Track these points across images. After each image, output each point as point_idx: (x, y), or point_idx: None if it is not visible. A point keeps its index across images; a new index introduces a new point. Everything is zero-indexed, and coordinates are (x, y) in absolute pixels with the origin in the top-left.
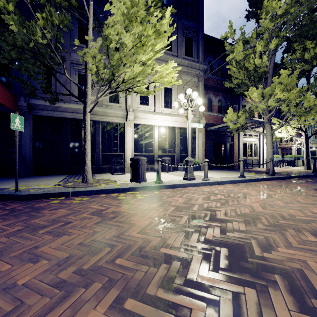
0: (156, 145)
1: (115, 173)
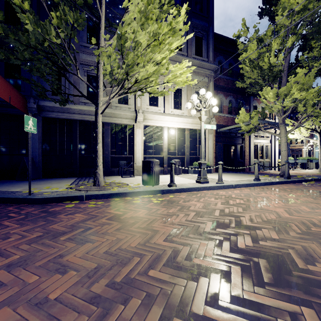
0: (165, 147)
1: (124, 176)
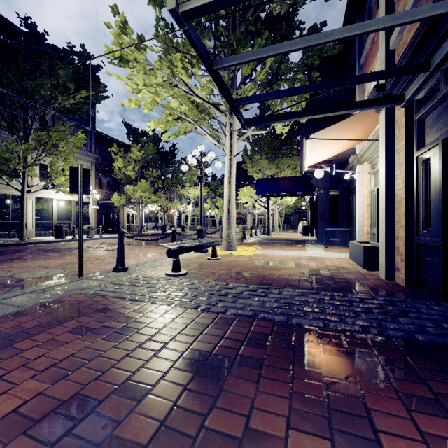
0: (55, 215)
1: (15, 238)
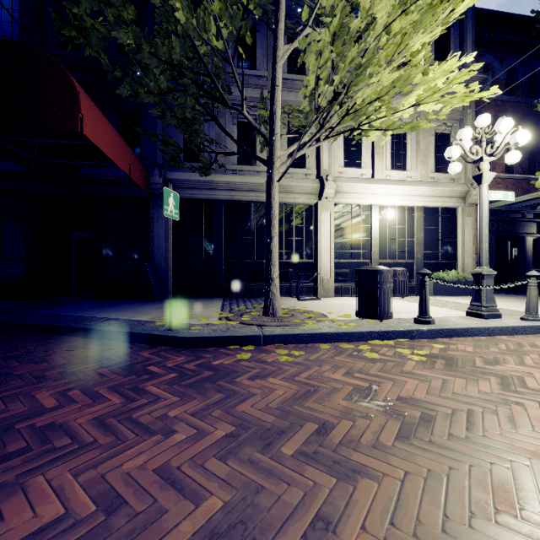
0: (375, 245)
1: (299, 297)
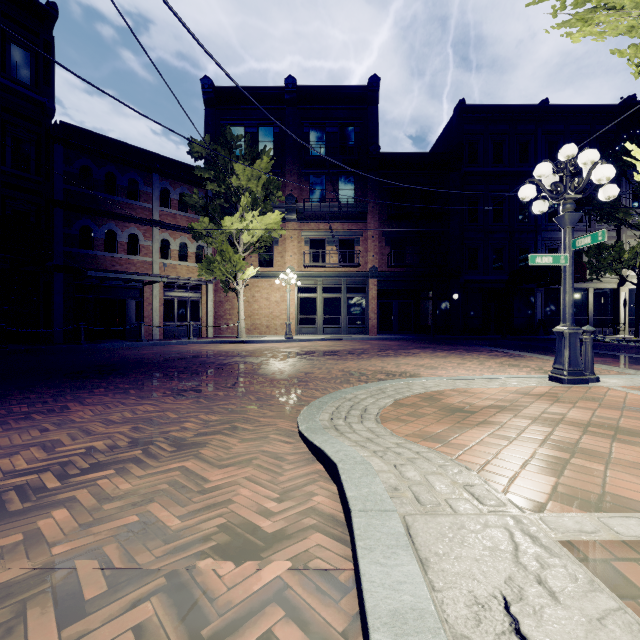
0: None
1: (607, 335)
